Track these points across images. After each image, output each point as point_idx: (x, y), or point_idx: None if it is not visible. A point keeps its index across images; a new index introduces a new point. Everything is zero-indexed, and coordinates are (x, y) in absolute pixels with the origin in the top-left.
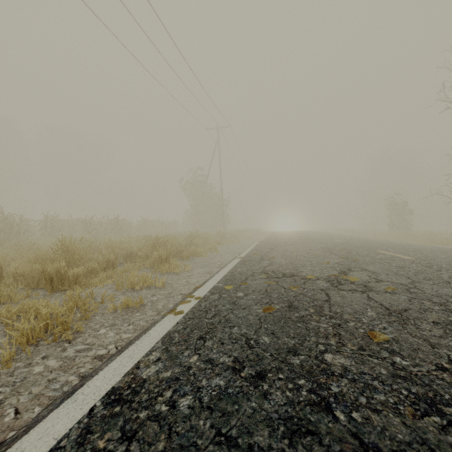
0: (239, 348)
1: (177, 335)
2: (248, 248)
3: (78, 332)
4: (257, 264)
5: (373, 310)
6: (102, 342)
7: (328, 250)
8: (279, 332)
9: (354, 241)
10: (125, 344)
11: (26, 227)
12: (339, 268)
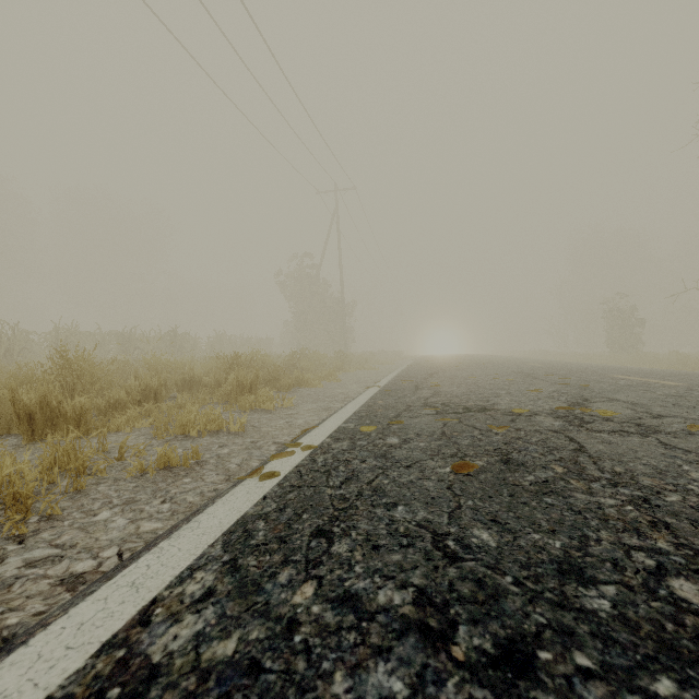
0: (423, 561)
1: (263, 525)
2: (390, 374)
3: (51, 519)
4: (411, 394)
5: (698, 468)
6: (93, 542)
7: (526, 375)
8: (509, 517)
9: (561, 365)
10: (141, 546)
11: (24, 343)
12: (564, 397)
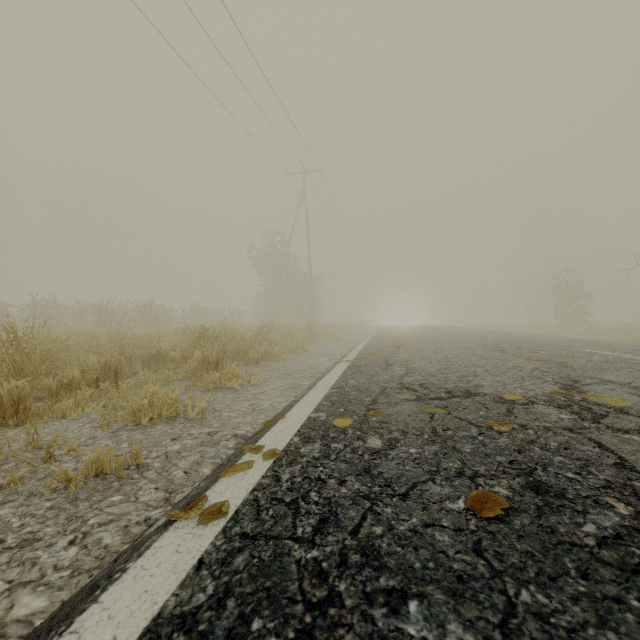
0: None
1: None
2: (357, 346)
3: None
4: (383, 372)
5: None
6: None
7: (493, 348)
8: None
9: (521, 337)
10: None
11: (2, 315)
12: (549, 377)
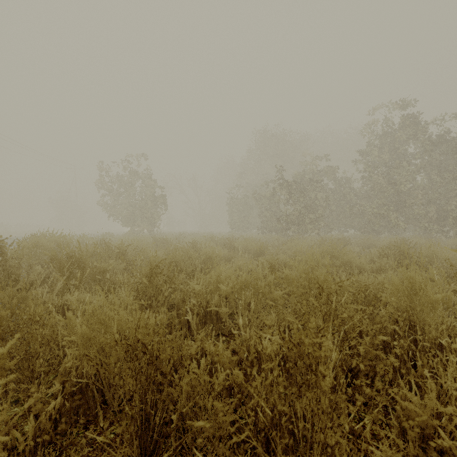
0: None
1: None
2: None
3: None
4: None
5: None
6: None
7: None
8: None
9: None
10: None
11: None
12: None
